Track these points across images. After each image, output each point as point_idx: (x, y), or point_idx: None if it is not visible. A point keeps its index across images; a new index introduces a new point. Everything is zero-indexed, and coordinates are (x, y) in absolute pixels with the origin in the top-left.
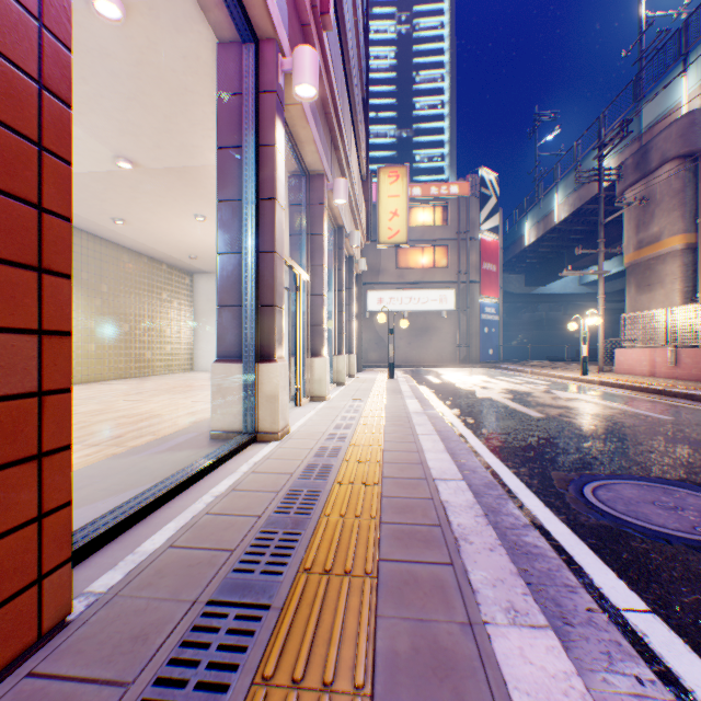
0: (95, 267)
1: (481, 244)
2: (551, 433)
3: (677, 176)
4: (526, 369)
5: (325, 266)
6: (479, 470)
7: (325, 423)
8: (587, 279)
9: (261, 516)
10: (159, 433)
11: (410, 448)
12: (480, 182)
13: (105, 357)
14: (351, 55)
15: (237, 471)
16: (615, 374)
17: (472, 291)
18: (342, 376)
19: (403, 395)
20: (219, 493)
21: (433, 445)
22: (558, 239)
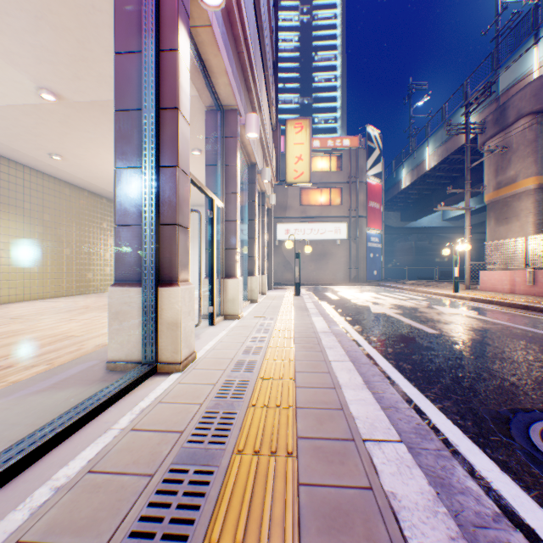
0: (37, 199)
1: (367, 187)
2: (454, 352)
3: (531, 129)
4: (405, 287)
5: (238, 195)
6: (401, 406)
7: (235, 346)
8: (449, 216)
9: None
10: (55, 361)
11: (325, 382)
12: (367, 137)
13: (47, 278)
14: (262, 13)
15: (111, 428)
16: (479, 291)
17: (361, 224)
18: (255, 294)
19: (309, 313)
20: (65, 481)
21: (349, 377)
22: (427, 183)
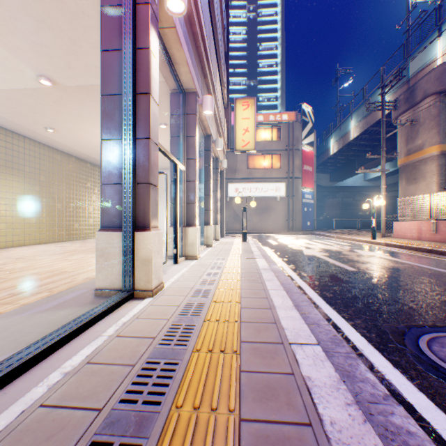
0: (35, 163)
1: (302, 153)
2: (367, 284)
3: (434, 106)
4: (333, 235)
5: (197, 160)
6: (322, 323)
7: (194, 279)
8: (369, 177)
9: (101, 410)
10: (54, 289)
11: (263, 304)
12: (301, 112)
13: (43, 227)
14: (216, 14)
15: (102, 335)
16: (393, 238)
17: (297, 184)
18: (210, 240)
19: (253, 254)
20: (70, 368)
21: (282, 301)
22: (351, 150)
